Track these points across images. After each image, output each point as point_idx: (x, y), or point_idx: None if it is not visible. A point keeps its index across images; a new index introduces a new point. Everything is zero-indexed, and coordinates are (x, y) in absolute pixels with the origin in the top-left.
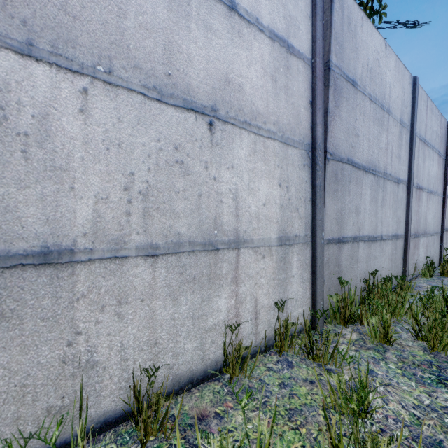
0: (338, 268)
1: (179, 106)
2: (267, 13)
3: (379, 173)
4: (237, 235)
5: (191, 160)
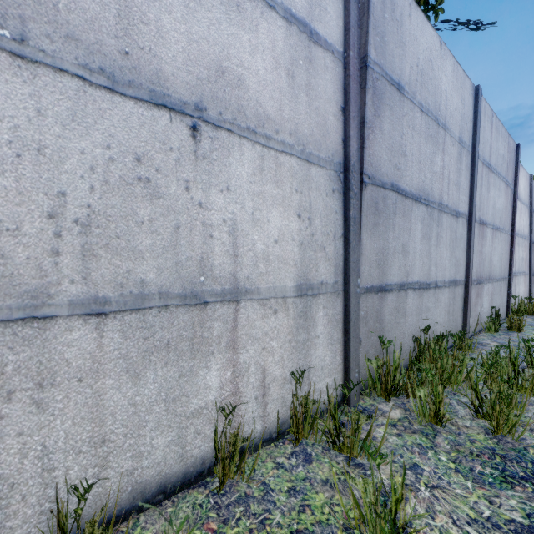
0: (379, 324)
1: (143, 99)
2: None
3: (433, 203)
4: (236, 283)
5: (163, 178)
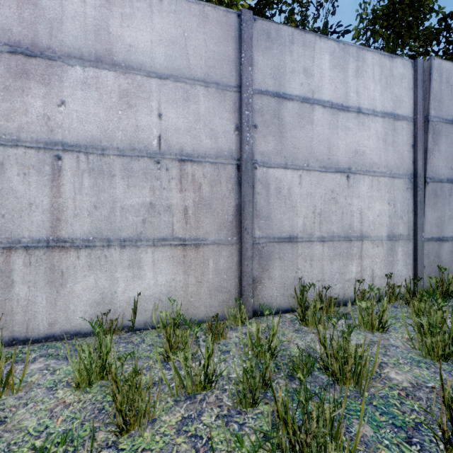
0: (438, 259)
1: (333, 171)
2: (379, 103)
3: None
4: (361, 233)
5: (338, 196)
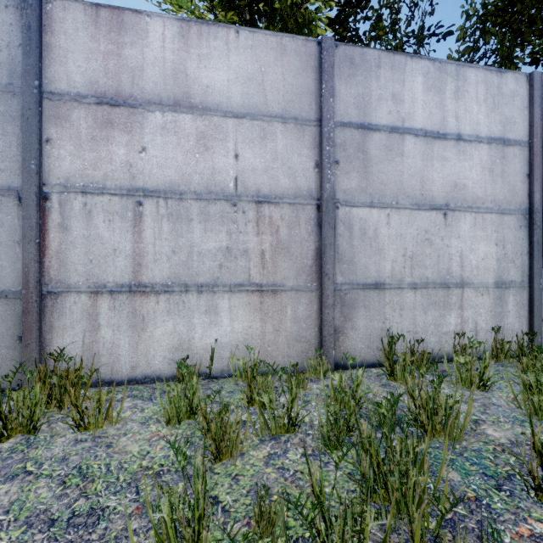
0: None
1: (427, 209)
2: (484, 128)
3: None
4: (462, 279)
5: (433, 237)
